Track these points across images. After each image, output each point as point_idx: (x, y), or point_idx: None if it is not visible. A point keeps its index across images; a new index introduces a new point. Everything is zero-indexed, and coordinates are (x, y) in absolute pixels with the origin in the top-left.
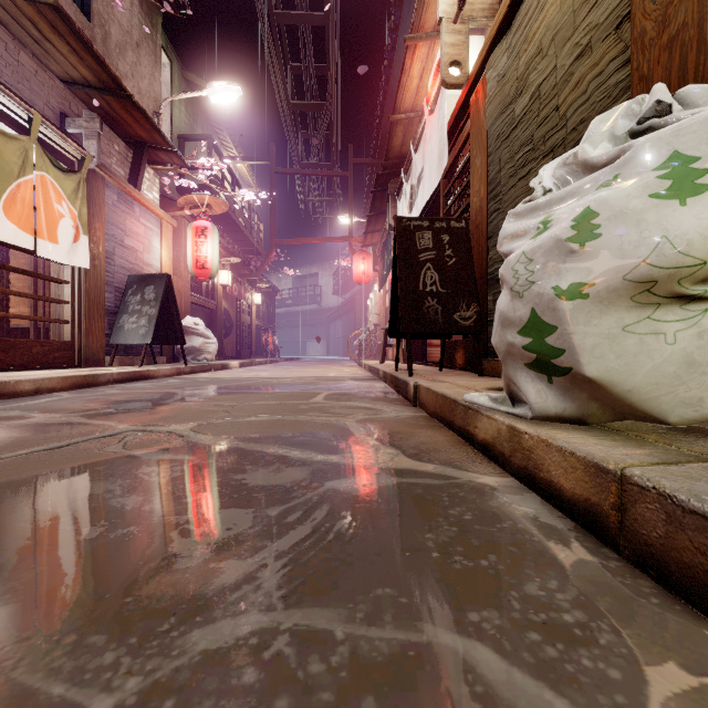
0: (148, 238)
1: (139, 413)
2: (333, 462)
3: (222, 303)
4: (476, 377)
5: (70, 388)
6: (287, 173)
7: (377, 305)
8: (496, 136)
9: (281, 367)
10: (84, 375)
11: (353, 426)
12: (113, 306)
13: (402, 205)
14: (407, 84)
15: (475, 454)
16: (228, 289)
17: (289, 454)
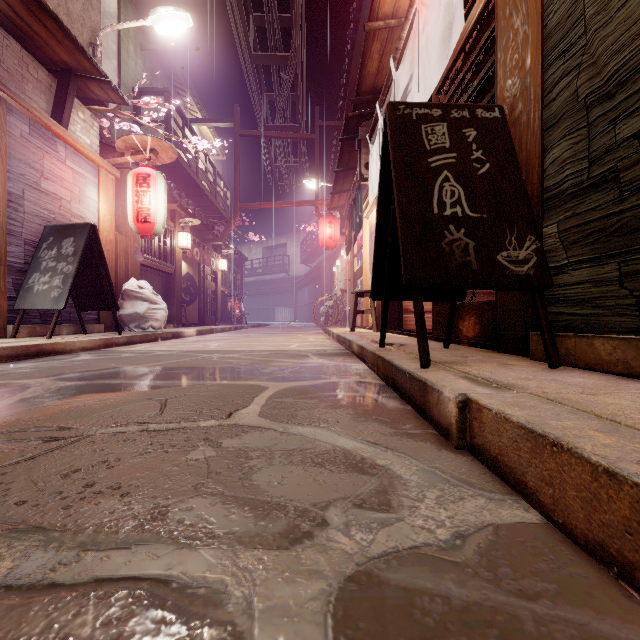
0: (79, 186)
1: None
2: None
3: (187, 269)
4: (547, 369)
5: None
6: (251, 135)
7: (344, 271)
8: None
9: (242, 335)
10: None
11: None
12: (21, 263)
13: (376, 145)
14: None
15: None
16: (188, 252)
17: None
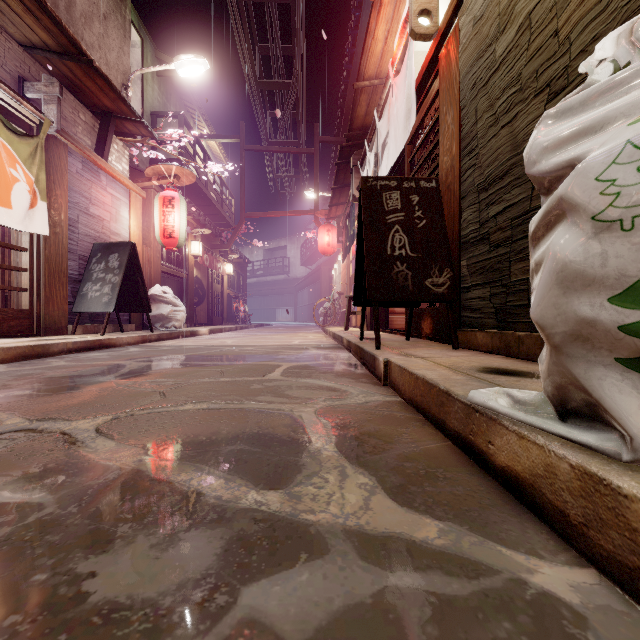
0: (116, 207)
1: (57, 396)
2: (269, 514)
3: (196, 273)
4: (450, 350)
5: (13, 360)
6: (256, 150)
7: (341, 275)
8: (471, 85)
9: (249, 334)
10: (32, 345)
11: (310, 421)
12: (77, 274)
13: (365, 174)
14: (372, 48)
15: (492, 487)
16: (199, 259)
17: (205, 487)
